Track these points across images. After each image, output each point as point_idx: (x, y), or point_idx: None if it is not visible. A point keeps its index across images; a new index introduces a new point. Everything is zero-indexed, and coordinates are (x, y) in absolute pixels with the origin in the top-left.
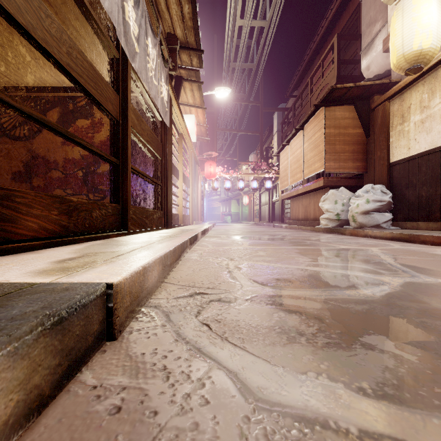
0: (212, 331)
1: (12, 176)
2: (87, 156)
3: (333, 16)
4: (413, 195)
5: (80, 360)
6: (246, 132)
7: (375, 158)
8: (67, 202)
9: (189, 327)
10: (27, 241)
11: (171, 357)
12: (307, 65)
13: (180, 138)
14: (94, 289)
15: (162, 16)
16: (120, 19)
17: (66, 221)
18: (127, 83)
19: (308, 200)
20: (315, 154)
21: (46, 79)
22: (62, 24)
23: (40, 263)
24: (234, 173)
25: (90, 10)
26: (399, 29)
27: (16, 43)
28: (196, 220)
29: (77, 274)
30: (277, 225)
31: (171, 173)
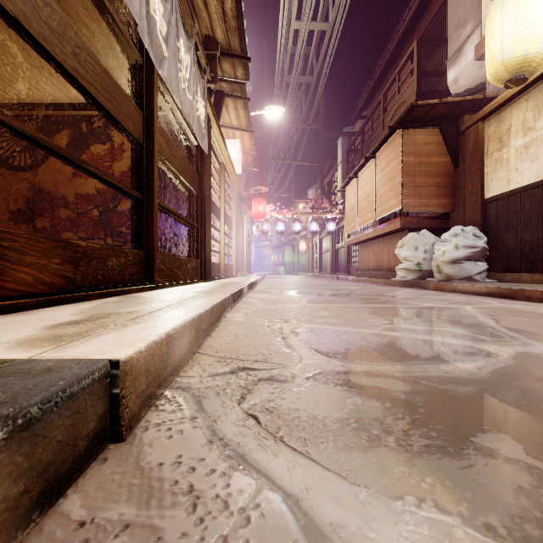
0: (261, 427)
1: (9, 216)
2: (104, 190)
3: (412, 18)
4: (514, 239)
5: (65, 477)
6: (303, 162)
7: (465, 193)
8: (73, 247)
9: (228, 420)
10: (16, 298)
11: (201, 470)
12: (379, 78)
13: (221, 168)
14: (90, 370)
15: (198, 14)
16: (142, 12)
17: (72, 272)
18: (152, 96)
19: (381, 246)
20: (390, 188)
21: (52, 94)
22: (71, 22)
23: (27, 329)
24: (289, 213)
25: (104, 1)
26: (497, 30)
27: (14, 46)
28: (241, 271)
29: (72, 346)
30: (342, 277)
31: (209, 212)
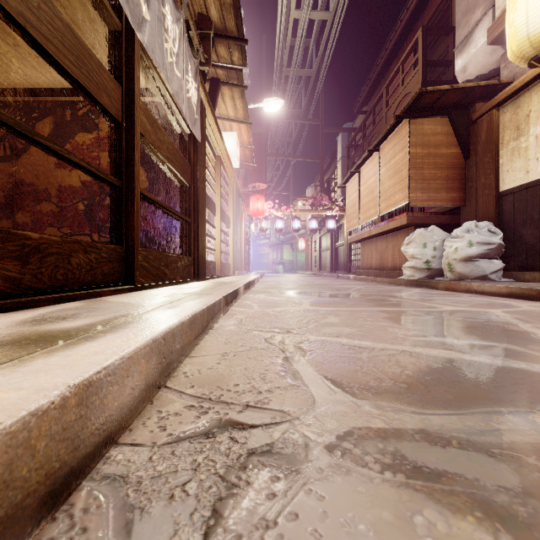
0: None
1: None
2: (89, 182)
3: (416, 6)
4: (534, 235)
5: None
6: (302, 158)
7: (477, 186)
8: (18, 239)
9: None
10: None
11: None
12: (381, 71)
13: (217, 161)
14: None
15: None
16: None
17: (16, 271)
18: (133, 68)
19: (384, 243)
20: (396, 181)
21: (32, 77)
22: None
23: None
24: (288, 211)
25: None
26: (521, 1)
27: None
28: (238, 270)
29: None
30: (342, 276)
31: (203, 206)
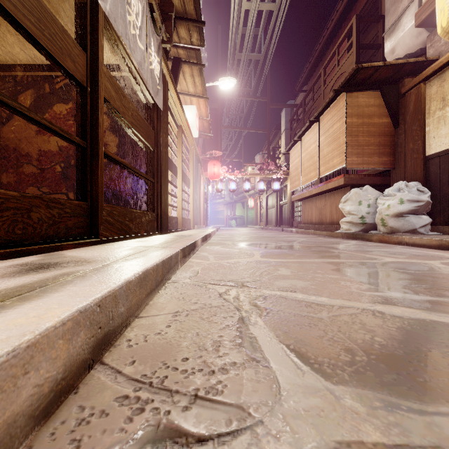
0: None
1: None
2: (65, 147)
3: None
4: None
5: None
6: (252, 130)
7: (406, 151)
8: None
9: None
10: None
11: None
12: (319, 56)
13: (179, 130)
14: None
15: None
16: None
17: None
18: (97, 37)
19: (323, 201)
20: (334, 148)
21: (14, 54)
22: None
23: None
24: (240, 174)
25: None
26: None
27: None
28: (198, 224)
29: None
30: (286, 230)
31: (166, 168)
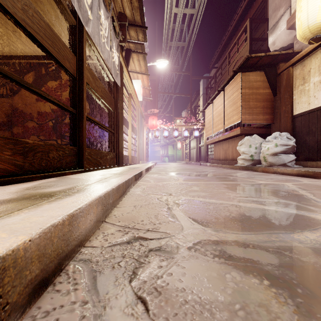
0: (149, 318)
1: None
2: (55, 109)
3: (246, 6)
4: (313, 140)
5: None
6: (179, 94)
7: (280, 111)
8: (22, 143)
9: (117, 307)
10: None
11: None
12: (225, 43)
13: (129, 97)
14: None
15: None
16: None
17: (21, 161)
18: (82, 46)
19: (227, 144)
20: (234, 109)
21: (23, 49)
22: (31, 0)
23: None
24: (171, 125)
25: None
26: (304, 6)
27: None
28: (142, 160)
29: None
30: (203, 164)
31: (121, 123)
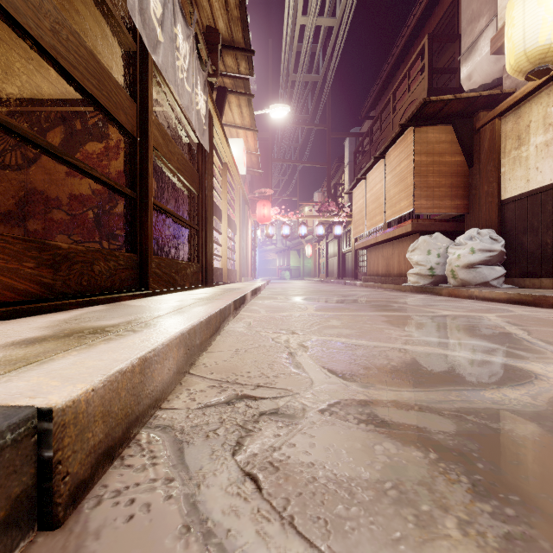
0: (262, 498)
1: None
2: (99, 190)
3: (423, 13)
4: (534, 242)
5: None
6: (309, 164)
7: (480, 194)
8: (51, 249)
9: (217, 485)
10: None
11: None
12: (388, 77)
13: (224, 168)
14: None
15: (198, 2)
16: None
17: (50, 277)
18: (147, 86)
19: (390, 250)
20: (401, 189)
21: (44, 88)
22: (60, 8)
23: None
24: (294, 217)
25: None
26: (519, 18)
27: (0, 35)
28: (245, 276)
29: (1, 380)
30: (349, 283)
31: (211, 213)
